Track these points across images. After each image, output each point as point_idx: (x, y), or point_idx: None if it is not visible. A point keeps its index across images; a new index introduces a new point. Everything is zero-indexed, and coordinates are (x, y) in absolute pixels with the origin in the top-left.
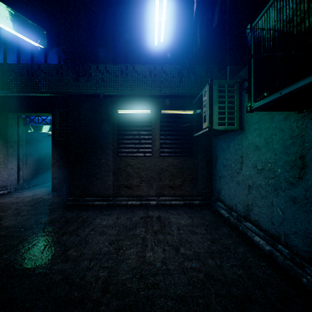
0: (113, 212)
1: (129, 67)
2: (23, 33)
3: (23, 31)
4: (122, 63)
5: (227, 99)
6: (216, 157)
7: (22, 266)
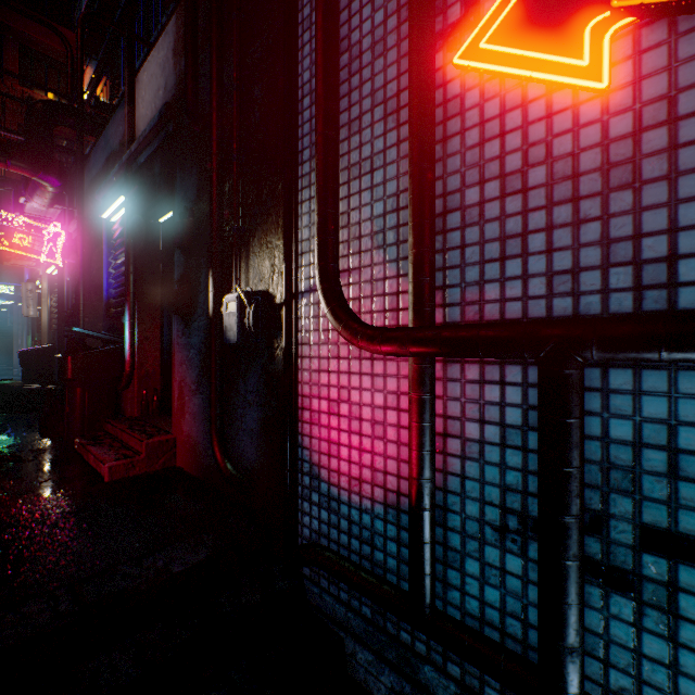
0: None
1: None
2: None
3: None
4: None
5: None
6: None
7: None
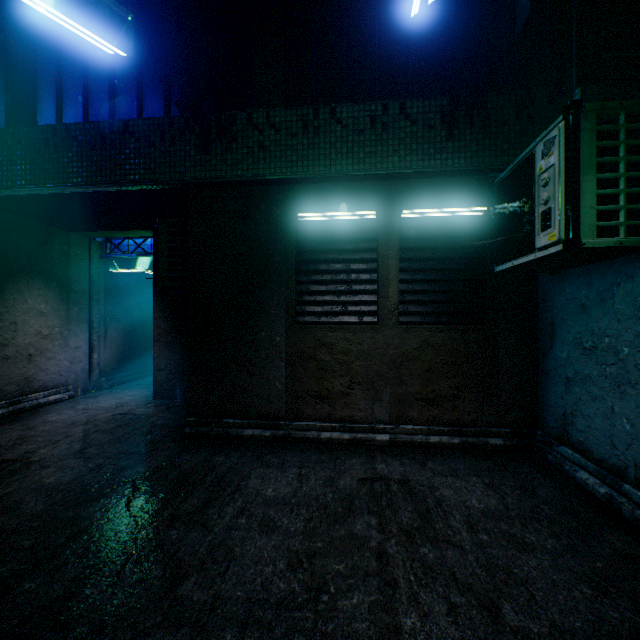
0: (288, 460)
1: (323, 112)
2: (78, 20)
3: (77, 16)
4: (306, 105)
5: (626, 156)
6: (554, 325)
7: (60, 632)
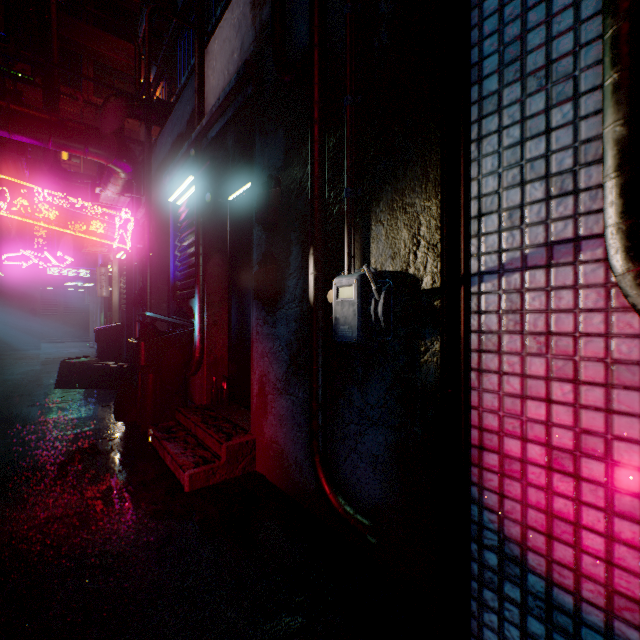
0: None
1: None
2: None
3: None
4: None
5: None
6: None
7: None
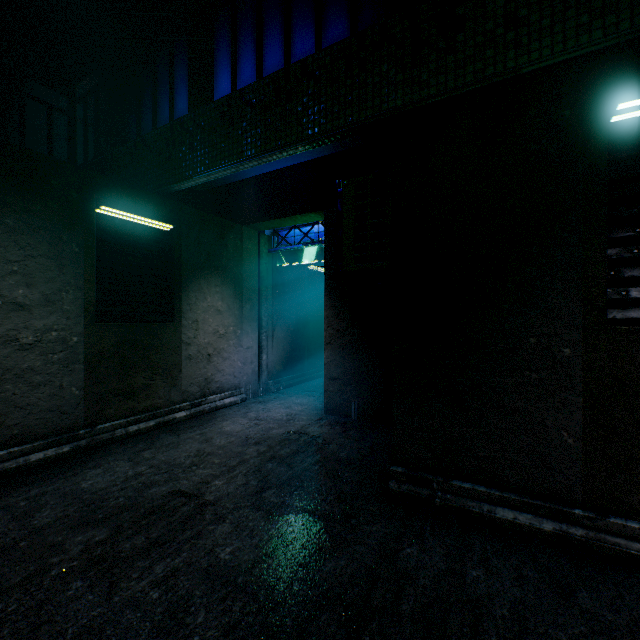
0: None
1: None
2: None
3: None
4: None
5: None
6: None
7: None
